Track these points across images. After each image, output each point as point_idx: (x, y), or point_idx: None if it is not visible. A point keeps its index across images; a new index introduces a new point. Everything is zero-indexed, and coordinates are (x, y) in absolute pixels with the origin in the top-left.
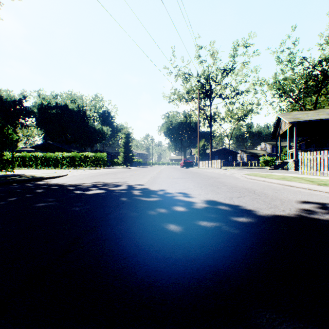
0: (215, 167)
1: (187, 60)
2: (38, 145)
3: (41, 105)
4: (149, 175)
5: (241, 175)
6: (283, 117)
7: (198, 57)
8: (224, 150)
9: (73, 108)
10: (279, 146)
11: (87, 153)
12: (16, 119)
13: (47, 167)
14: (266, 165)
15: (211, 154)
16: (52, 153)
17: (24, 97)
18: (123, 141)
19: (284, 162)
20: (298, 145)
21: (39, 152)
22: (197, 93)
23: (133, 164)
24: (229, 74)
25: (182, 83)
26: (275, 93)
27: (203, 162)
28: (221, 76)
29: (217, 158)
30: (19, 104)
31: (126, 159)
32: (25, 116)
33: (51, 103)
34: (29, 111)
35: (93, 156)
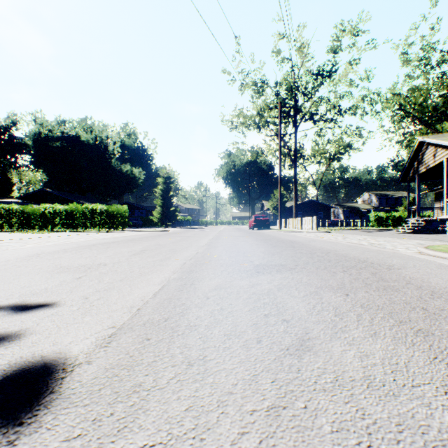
0: (306, 228)
1: (260, 61)
2: (30, 194)
3: (38, 134)
4: (187, 249)
5: (418, 252)
6: (437, 139)
7: (277, 51)
8: (312, 204)
9: (88, 140)
10: (417, 194)
11: (94, 206)
12: (1, 156)
13: (28, 229)
14: (380, 225)
15: (295, 208)
16: (37, 206)
17: (13, 123)
18: (161, 188)
19: (432, 219)
20: (435, 193)
21: (14, 204)
22: (277, 108)
23: (177, 223)
24: (326, 81)
25: (252, 98)
26: (396, 113)
27: (283, 220)
28: (314, 85)
29: (301, 215)
30: (5, 133)
31: (164, 216)
32: (14, 152)
33: (52, 131)
34: (19, 144)
35: (105, 209)
